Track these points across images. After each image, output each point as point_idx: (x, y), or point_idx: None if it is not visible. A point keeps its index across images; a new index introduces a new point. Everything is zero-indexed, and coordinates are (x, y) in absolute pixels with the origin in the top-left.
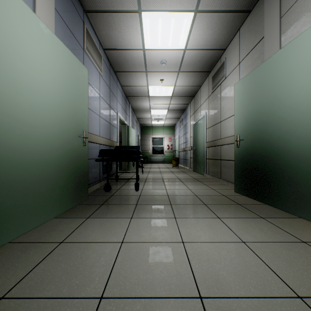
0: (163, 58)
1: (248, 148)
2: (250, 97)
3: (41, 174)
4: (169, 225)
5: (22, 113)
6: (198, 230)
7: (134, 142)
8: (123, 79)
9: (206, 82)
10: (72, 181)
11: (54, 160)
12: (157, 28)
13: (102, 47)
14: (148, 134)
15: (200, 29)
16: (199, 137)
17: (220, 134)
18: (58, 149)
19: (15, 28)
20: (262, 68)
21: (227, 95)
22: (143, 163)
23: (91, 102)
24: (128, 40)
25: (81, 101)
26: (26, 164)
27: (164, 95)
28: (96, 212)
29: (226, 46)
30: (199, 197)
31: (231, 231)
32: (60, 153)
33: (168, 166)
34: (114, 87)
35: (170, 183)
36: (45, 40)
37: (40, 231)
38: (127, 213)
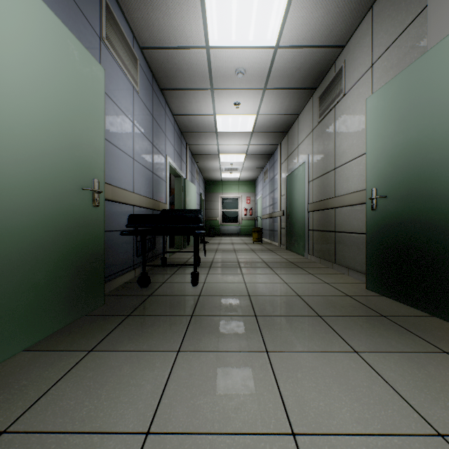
0: (239, 64)
1: (395, 211)
2: (400, 119)
3: None
4: (257, 374)
5: None
6: (322, 390)
7: (194, 203)
8: (175, 103)
9: (308, 107)
10: (66, 274)
11: (21, 234)
12: (229, 6)
13: (138, 45)
14: (216, 192)
15: (305, 6)
16: (297, 196)
17: (335, 189)
18: (31, 213)
19: None
20: (429, 60)
21: (348, 123)
22: (208, 236)
23: (115, 133)
24: (181, 29)
25: (88, 124)
26: None
27: (240, 129)
28: (112, 335)
29: (346, 41)
30: (305, 298)
31: (395, 394)
32: (35, 221)
33: (246, 241)
34: (160, 114)
35: (251, 271)
36: None
37: None
38: (171, 338)
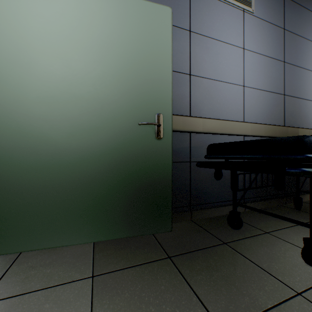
0: None
1: None
2: None
3: (59, 180)
4: None
5: (26, 104)
6: None
7: None
8: None
9: None
10: (125, 195)
11: (85, 161)
12: None
13: None
14: None
15: None
16: None
17: None
18: (93, 147)
19: (17, 7)
20: None
21: None
22: None
23: (212, 67)
24: None
25: (150, 66)
26: (34, 165)
27: None
28: (123, 272)
29: None
30: None
31: None
32: (96, 152)
33: None
34: (302, 21)
35: None
36: (67, 0)
37: (48, 255)
38: None
